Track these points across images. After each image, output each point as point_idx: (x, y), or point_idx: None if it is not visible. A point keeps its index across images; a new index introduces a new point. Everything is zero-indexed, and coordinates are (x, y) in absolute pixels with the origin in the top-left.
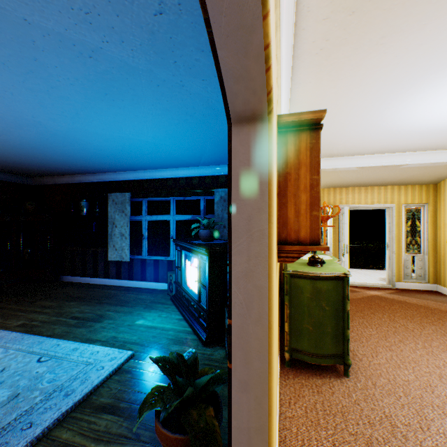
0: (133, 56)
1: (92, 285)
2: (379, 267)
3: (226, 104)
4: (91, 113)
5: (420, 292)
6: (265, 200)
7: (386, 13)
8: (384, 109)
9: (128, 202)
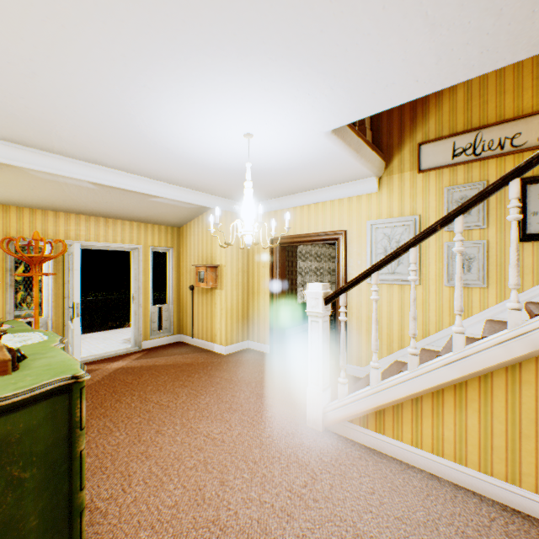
0: None
1: None
2: (121, 323)
3: None
4: None
5: (168, 348)
6: None
7: None
8: (144, 87)
9: None
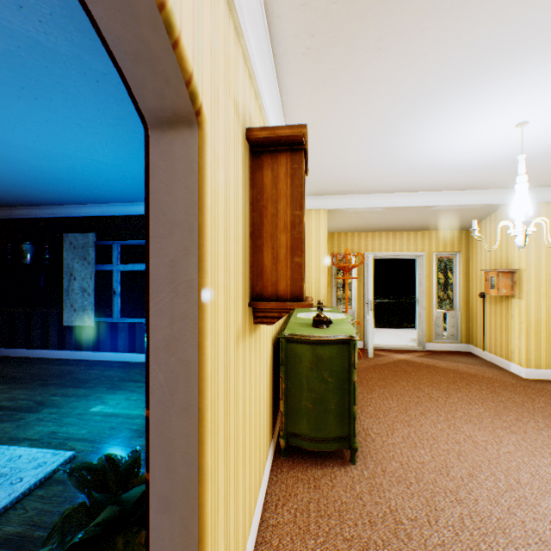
0: (45, 32)
1: (40, 360)
2: (414, 325)
3: (132, 96)
4: (7, 116)
5: (451, 354)
6: (195, 238)
7: (377, 6)
8: (399, 136)
9: (93, 245)
